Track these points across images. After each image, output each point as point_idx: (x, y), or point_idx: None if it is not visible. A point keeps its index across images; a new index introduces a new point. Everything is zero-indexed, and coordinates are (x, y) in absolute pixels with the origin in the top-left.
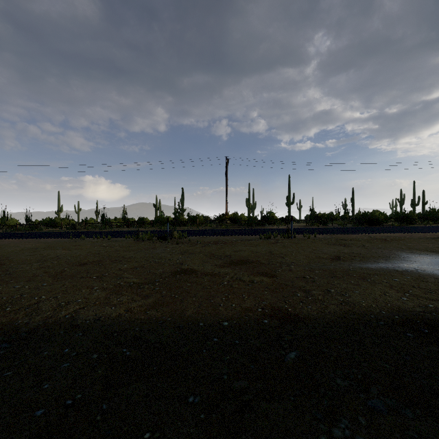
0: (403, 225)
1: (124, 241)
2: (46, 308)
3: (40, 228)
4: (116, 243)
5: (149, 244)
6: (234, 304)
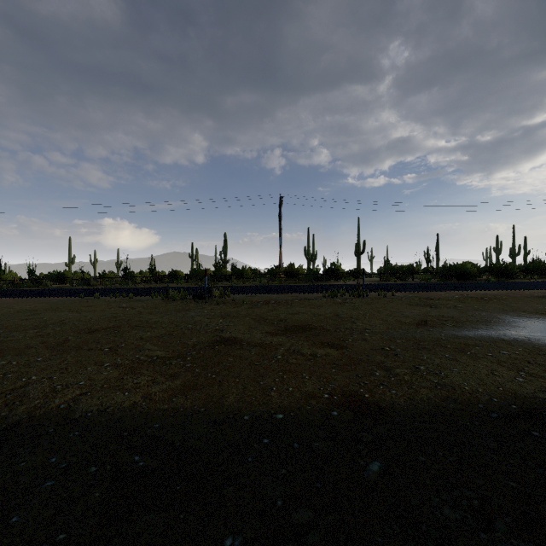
0: (502, 280)
1: (150, 300)
2: (36, 394)
3: (45, 284)
4: (140, 304)
5: (182, 305)
6: (291, 388)
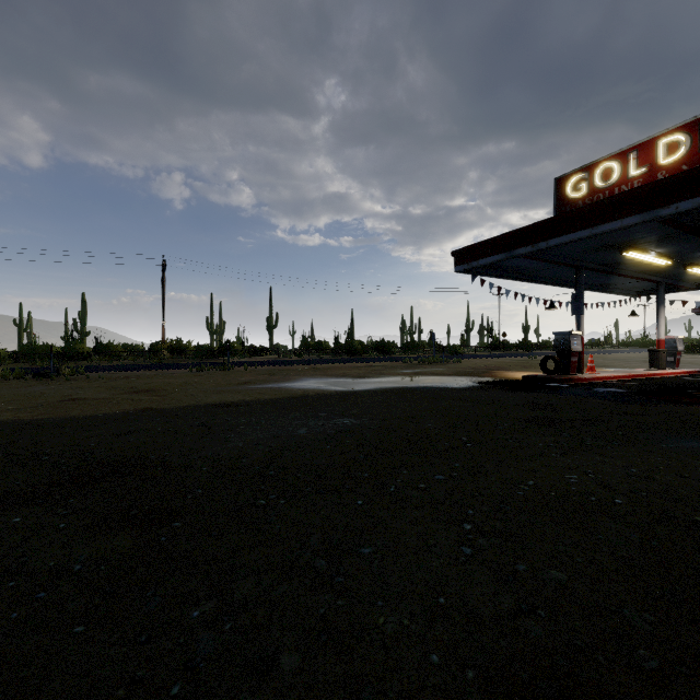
0: (379, 356)
1: None
2: None
3: None
4: None
5: (20, 383)
6: (114, 409)
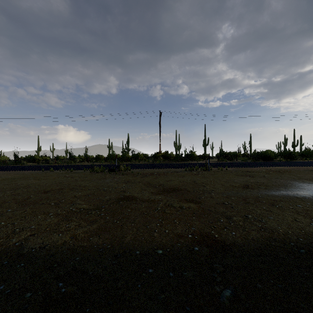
0: (288, 160)
1: (83, 172)
2: (1, 235)
3: (23, 163)
4: (76, 174)
5: (101, 175)
6: (167, 230)
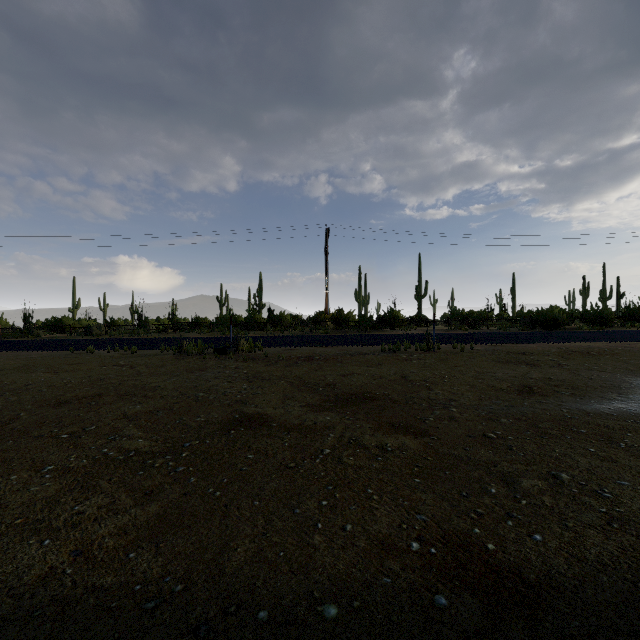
0: (596, 328)
1: (158, 355)
2: None
3: (37, 334)
4: (143, 360)
5: (198, 361)
6: (349, 525)
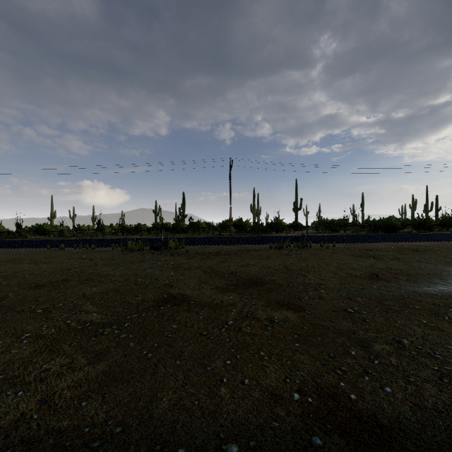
0: (422, 232)
1: (110, 251)
2: None
3: (25, 236)
4: (99, 255)
5: (138, 256)
6: (247, 380)
